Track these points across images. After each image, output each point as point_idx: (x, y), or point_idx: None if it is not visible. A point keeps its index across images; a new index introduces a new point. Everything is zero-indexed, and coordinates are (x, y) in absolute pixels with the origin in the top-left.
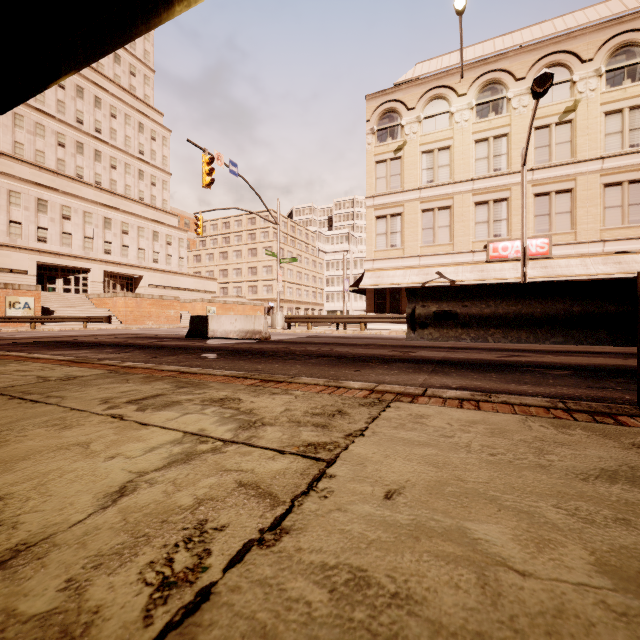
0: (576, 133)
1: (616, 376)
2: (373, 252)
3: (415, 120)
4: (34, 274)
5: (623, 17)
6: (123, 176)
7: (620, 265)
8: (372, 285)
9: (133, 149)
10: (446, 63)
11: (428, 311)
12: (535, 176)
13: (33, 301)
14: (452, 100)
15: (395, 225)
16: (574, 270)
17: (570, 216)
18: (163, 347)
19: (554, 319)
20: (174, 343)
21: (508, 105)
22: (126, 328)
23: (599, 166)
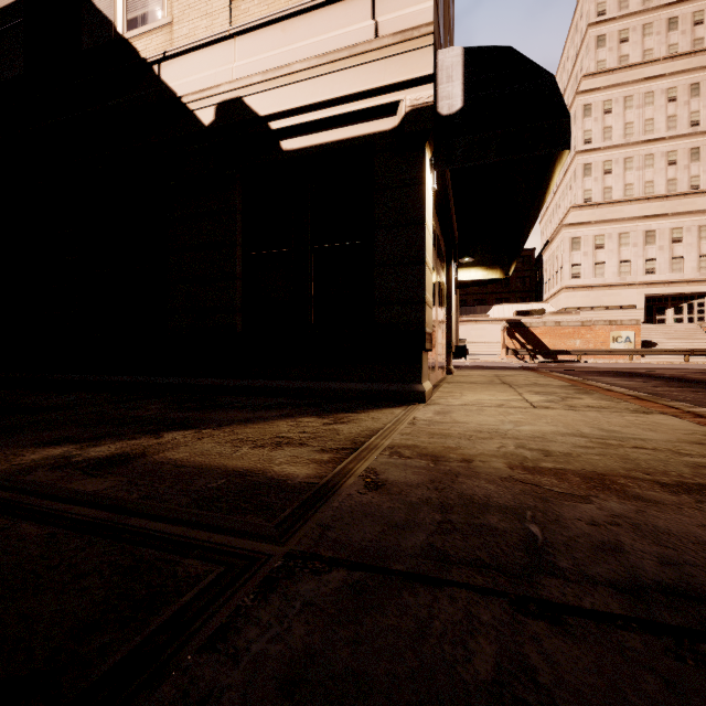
0: None
1: None
2: None
3: None
4: (641, 307)
5: None
6: None
7: None
8: None
9: None
10: None
11: None
12: None
13: (633, 335)
14: None
15: None
16: None
17: None
18: (700, 382)
19: None
20: None
21: None
22: None
23: None
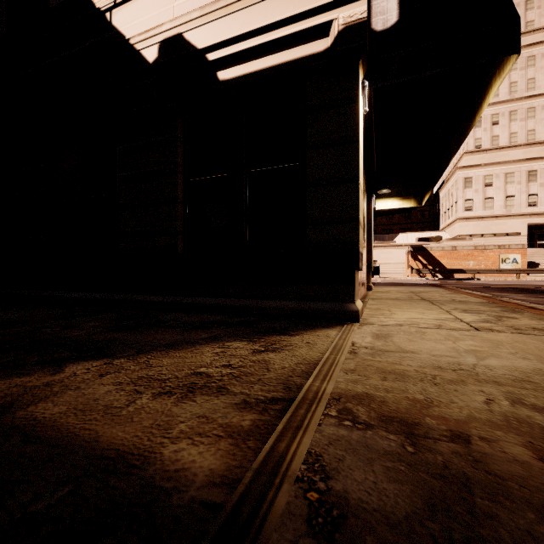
0: None
1: None
2: None
3: None
4: (524, 234)
5: None
6: None
7: None
8: None
9: None
10: None
11: None
12: None
13: (519, 257)
14: None
15: None
16: None
17: None
18: None
19: None
20: None
21: None
22: None
23: None
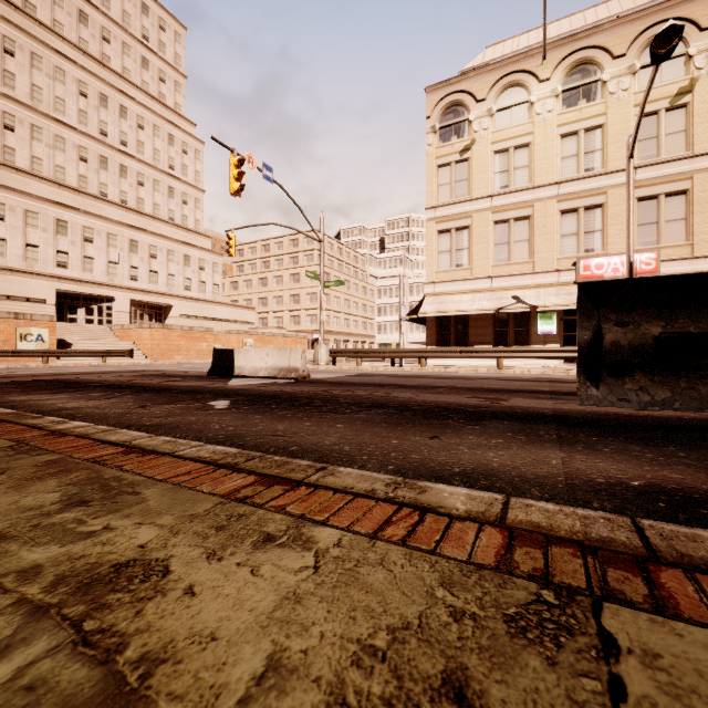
0: (693, 120)
1: None
2: (434, 273)
3: (486, 114)
4: (53, 303)
5: None
6: (151, 194)
7: None
8: (434, 312)
9: (162, 164)
10: (524, 43)
11: (640, 335)
12: (638, 176)
13: (47, 333)
14: (532, 87)
15: (461, 240)
16: None
17: (685, 224)
18: (168, 390)
19: None
20: (187, 383)
21: (603, 89)
22: (151, 363)
23: None
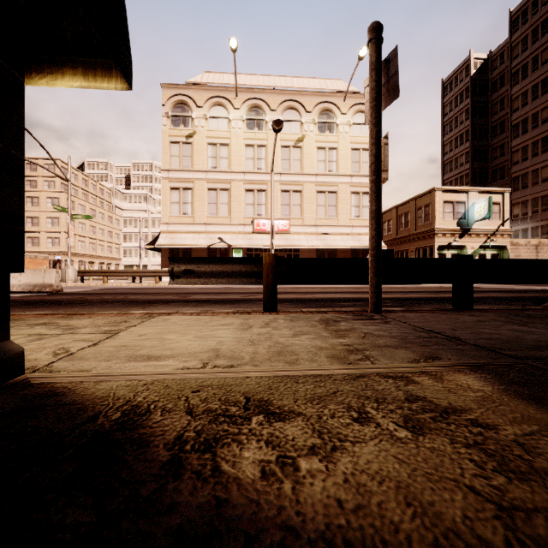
0: (303, 156)
1: (286, 302)
2: (168, 217)
3: (203, 116)
4: None
5: (326, 93)
6: None
7: (324, 241)
8: (167, 245)
9: None
10: (226, 80)
11: (180, 269)
12: (282, 178)
13: None
14: (230, 110)
15: (187, 197)
16: (302, 242)
17: (300, 208)
18: None
19: (236, 274)
20: None
21: (266, 126)
22: None
23: (315, 179)
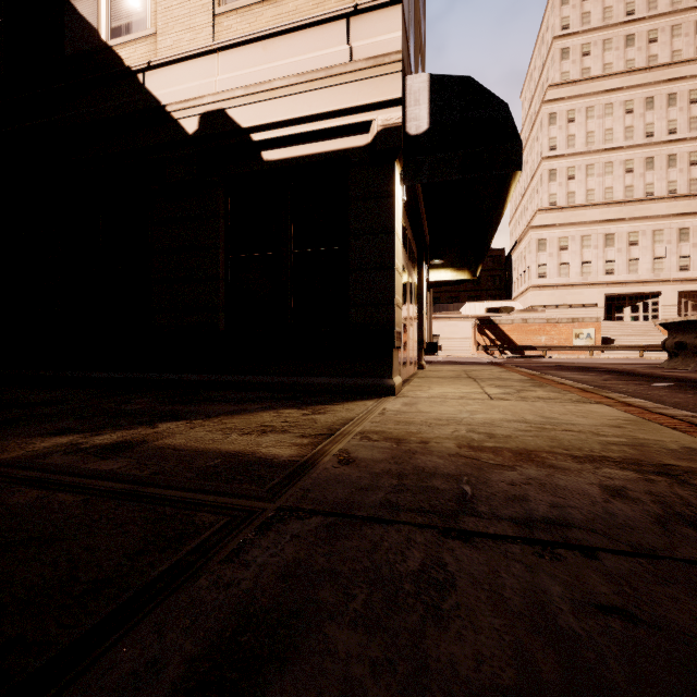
0: None
1: None
2: None
3: None
4: (601, 306)
5: None
6: None
7: None
8: None
9: None
10: None
11: (671, 342)
12: None
13: (593, 332)
14: None
15: None
16: None
17: None
18: (646, 375)
19: None
20: (675, 374)
21: None
22: None
23: None
